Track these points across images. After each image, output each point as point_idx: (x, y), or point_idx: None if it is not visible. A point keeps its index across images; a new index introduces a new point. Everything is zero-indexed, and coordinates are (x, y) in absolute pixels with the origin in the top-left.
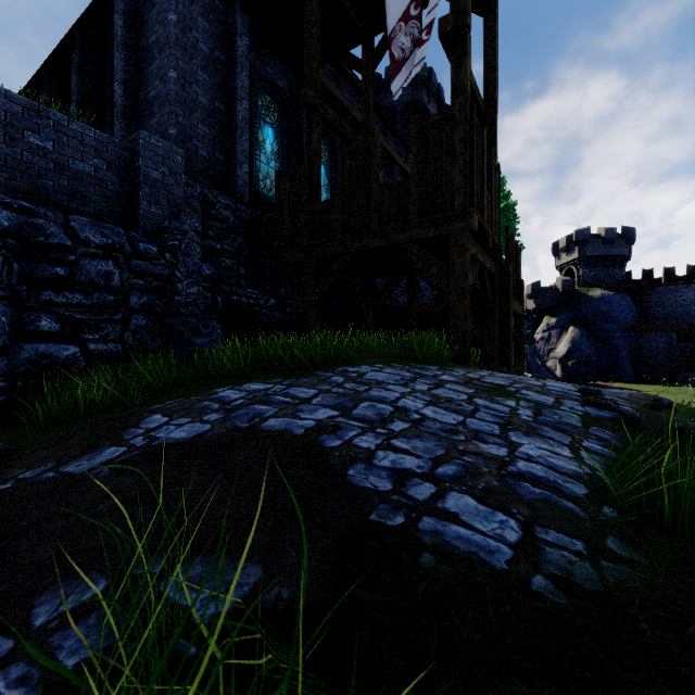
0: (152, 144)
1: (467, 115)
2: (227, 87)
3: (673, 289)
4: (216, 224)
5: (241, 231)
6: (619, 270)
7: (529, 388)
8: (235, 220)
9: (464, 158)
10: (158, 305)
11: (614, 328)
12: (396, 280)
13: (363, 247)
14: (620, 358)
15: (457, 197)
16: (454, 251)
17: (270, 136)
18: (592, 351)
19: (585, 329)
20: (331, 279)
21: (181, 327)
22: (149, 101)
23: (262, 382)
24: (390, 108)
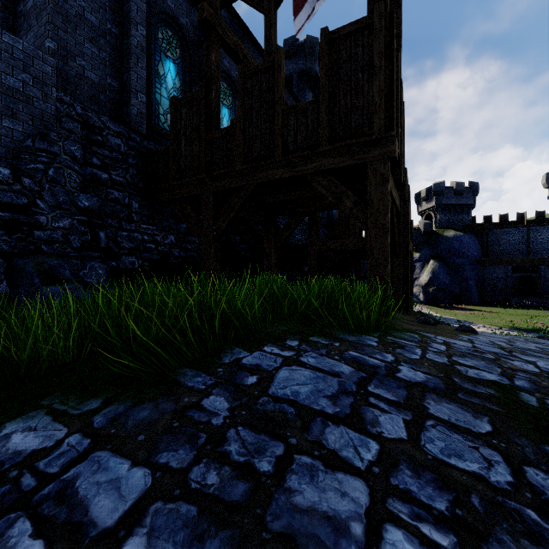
0: (6, 43)
1: (387, 24)
2: (121, 10)
3: (507, 231)
4: (103, 151)
5: (135, 162)
6: (466, 216)
7: (544, 388)
8: (127, 150)
9: (383, 73)
10: (5, 242)
11: (464, 261)
12: (299, 218)
13: (265, 178)
14: (469, 286)
15: (376, 118)
16: (372, 182)
17: (172, 71)
18: (448, 280)
19: (442, 262)
20: (231, 214)
21: (31, 270)
22: (26, 13)
23: (53, 414)
24: (288, 74)
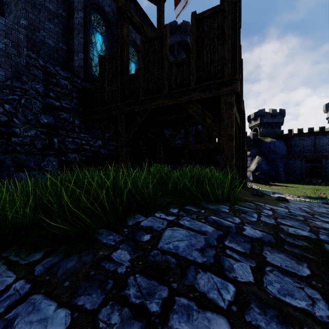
0: None
1: (233, 9)
2: (68, 2)
3: (302, 138)
4: (56, 88)
5: (76, 96)
6: (278, 129)
7: None
8: (72, 88)
9: (230, 40)
10: None
11: (276, 157)
12: (178, 130)
13: (157, 105)
14: (280, 171)
15: (226, 68)
16: (223, 107)
17: (100, 40)
18: (267, 167)
19: (264, 157)
20: (136, 128)
21: (9, 162)
22: (9, 2)
23: (8, 264)
24: (171, 44)
